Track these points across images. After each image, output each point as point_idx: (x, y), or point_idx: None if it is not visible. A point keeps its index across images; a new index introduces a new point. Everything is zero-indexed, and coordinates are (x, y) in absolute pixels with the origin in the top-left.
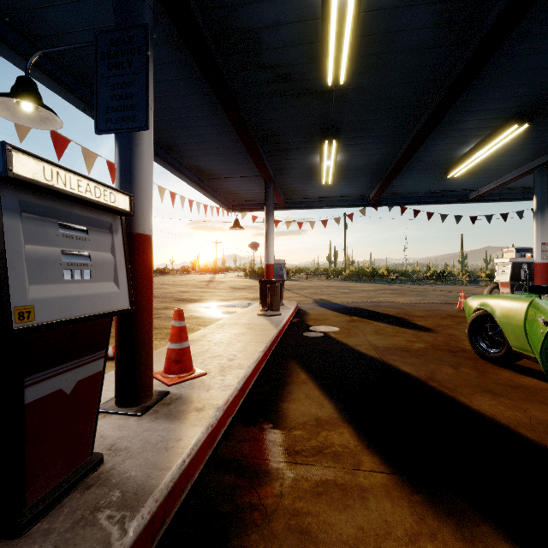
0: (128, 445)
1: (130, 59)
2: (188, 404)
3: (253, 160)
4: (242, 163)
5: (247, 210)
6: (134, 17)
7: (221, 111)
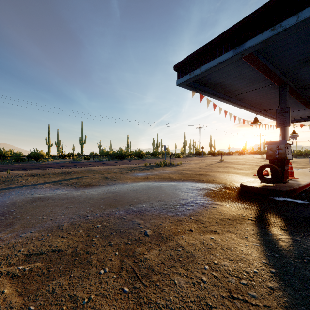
0: (290, 182)
1: (285, 113)
2: (298, 181)
3: (306, 106)
4: (299, 107)
5: (296, 122)
6: (285, 105)
7: (293, 98)
